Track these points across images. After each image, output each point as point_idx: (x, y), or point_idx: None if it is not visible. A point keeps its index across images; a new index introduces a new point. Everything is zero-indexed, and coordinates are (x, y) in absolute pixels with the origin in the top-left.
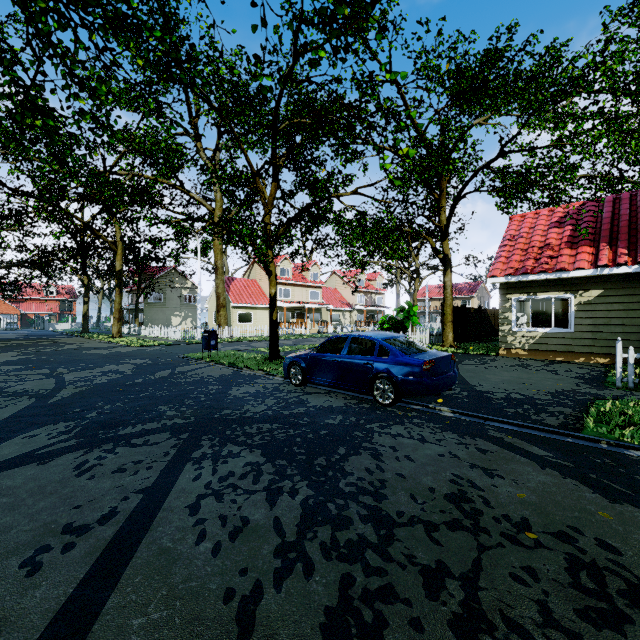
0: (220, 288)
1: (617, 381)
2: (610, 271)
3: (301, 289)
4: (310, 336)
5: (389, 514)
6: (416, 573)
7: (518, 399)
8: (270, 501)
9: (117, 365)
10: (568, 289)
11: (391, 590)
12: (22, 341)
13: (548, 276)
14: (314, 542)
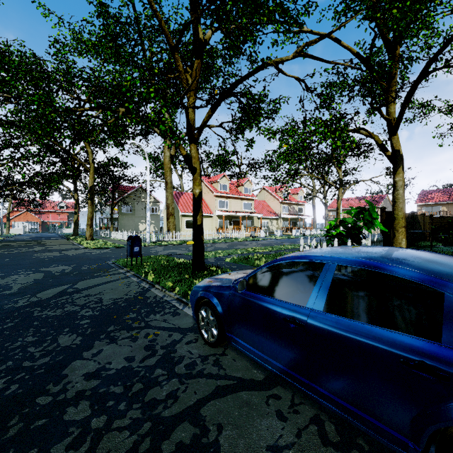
0: (169, 199)
1: None
2: None
3: (236, 201)
4: (243, 239)
5: None
6: None
7: None
8: None
9: (26, 274)
10: None
11: None
12: (16, 242)
13: None
14: None
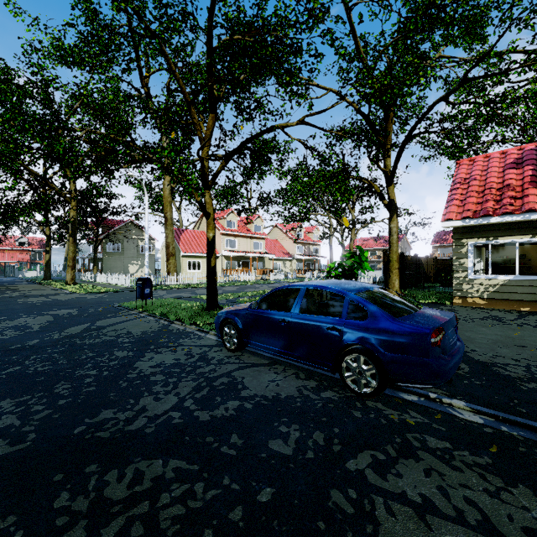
0: (169, 238)
1: None
2: None
3: (246, 240)
4: (254, 283)
5: None
6: None
7: None
8: None
9: (33, 317)
10: (536, 232)
11: None
12: None
13: (514, 218)
14: None
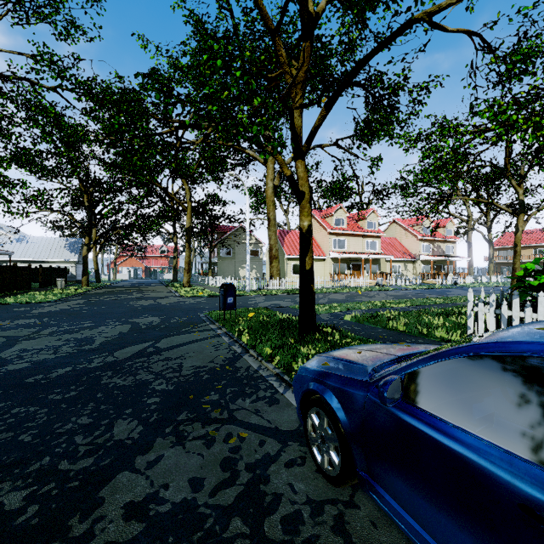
0: (272, 239)
1: None
2: None
3: (357, 239)
4: (367, 289)
5: None
6: None
7: None
8: None
9: (114, 326)
10: None
11: None
12: (118, 288)
13: None
14: None
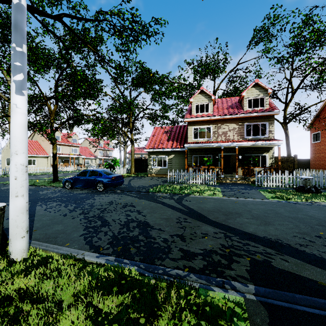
0: None
1: (168, 181)
2: (175, 149)
3: (67, 147)
4: (72, 172)
5: (94, 205)
6: (97, 209)
7: (140, 187)
8: (66, 207)
9: None
10: (166, 154)
11: (91, 210)
12: None
13: (161, 150)
14: (77, 209)
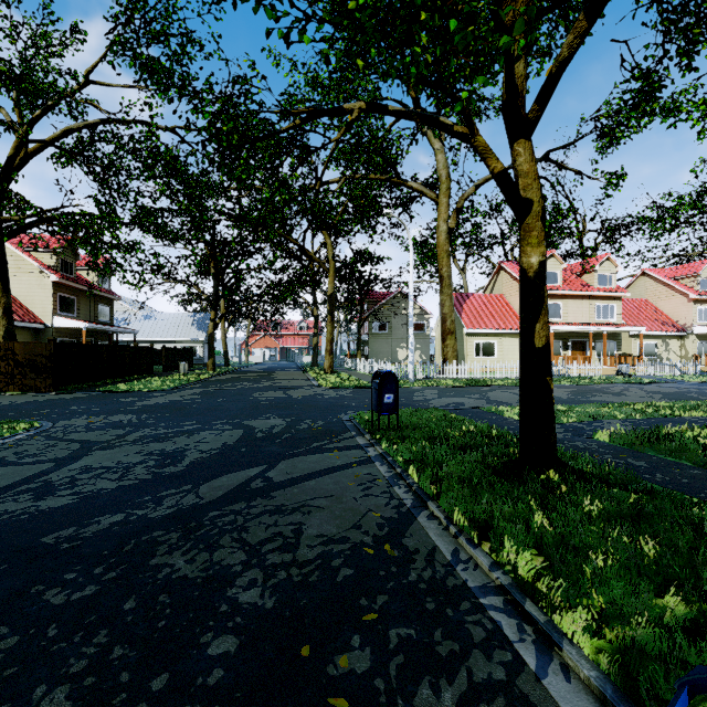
0: (446, 307)
1: None
2: None
3: (579, 303)
4: (602, 381)
5: None
6: None
7: None
8: None
9: (220, 431)
10: None
11: None
12: (247, 374)
13: None
14: None
